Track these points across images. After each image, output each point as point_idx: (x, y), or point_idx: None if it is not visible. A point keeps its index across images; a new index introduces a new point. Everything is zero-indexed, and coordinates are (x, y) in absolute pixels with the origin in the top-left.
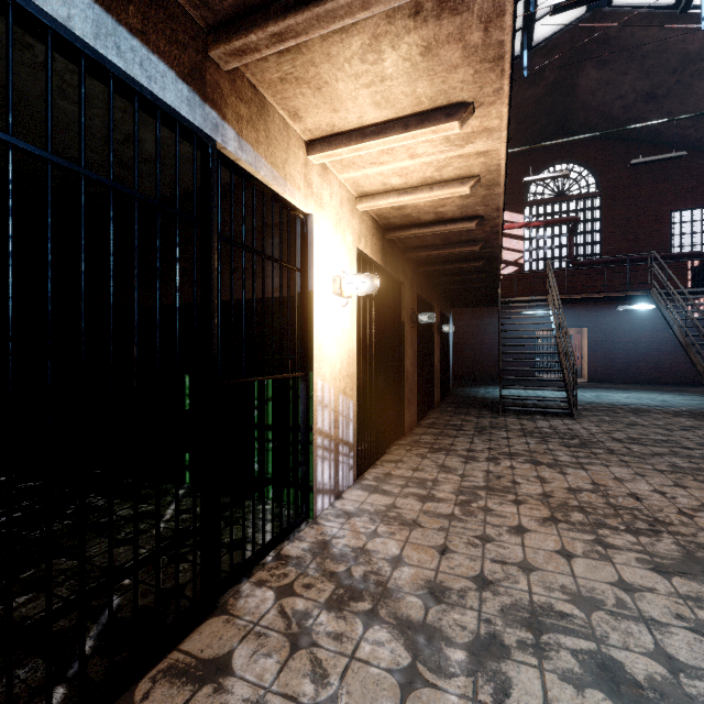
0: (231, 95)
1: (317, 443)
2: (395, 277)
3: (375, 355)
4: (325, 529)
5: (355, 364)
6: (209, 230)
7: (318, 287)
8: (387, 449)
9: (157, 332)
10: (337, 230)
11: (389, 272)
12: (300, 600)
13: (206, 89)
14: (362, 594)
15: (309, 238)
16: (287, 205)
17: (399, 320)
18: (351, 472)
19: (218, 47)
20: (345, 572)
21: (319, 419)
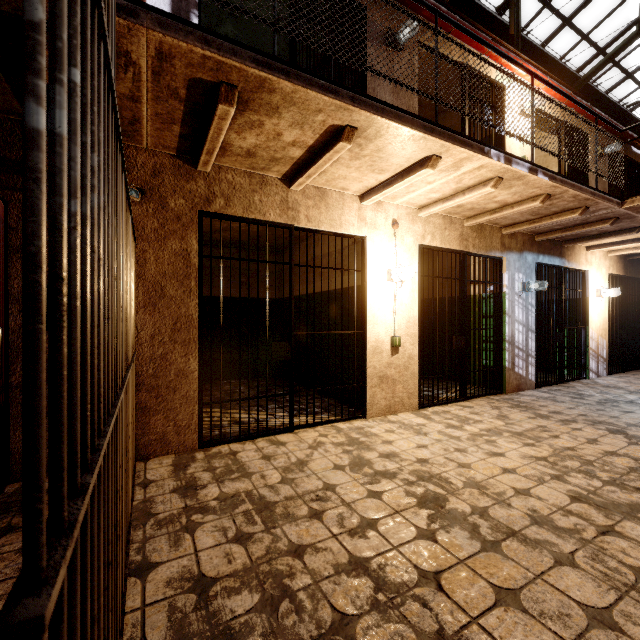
0: (566, 251)
1: (589, 352)
2: (634, 277)
3: (619, 321)
4: (594, 380)
5: (607, 324)
6: (562, 289)
7: (590, 295)
8: (628, 371)
9: (554, 315)
10: (597, 270)
11: (629, 276)
12: (590, 385)
13: (562, 255)
14: (613, 387)
15: (586, 278)
16: (579, 271)
17: (639, 300)
18: (604, 371)
19: (566, 245)
20: (606, 385)
21: (590, 344)
